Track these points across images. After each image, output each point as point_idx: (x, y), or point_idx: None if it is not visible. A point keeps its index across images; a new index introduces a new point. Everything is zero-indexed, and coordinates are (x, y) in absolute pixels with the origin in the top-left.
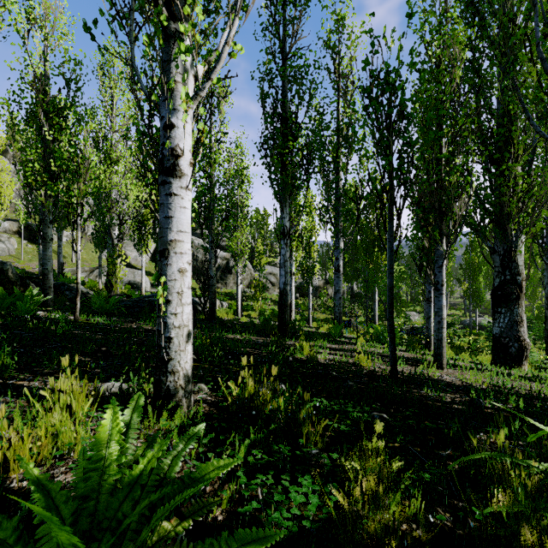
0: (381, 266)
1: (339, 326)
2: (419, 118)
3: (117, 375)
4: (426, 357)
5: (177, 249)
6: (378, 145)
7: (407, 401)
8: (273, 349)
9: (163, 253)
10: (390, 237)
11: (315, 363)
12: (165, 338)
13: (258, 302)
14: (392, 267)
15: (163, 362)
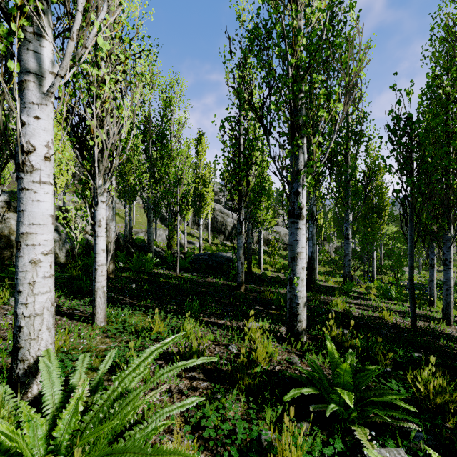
0: (379, 230)
1: (351, 284)
2: (430, 137)
3: (244, 317)
4: (433, 314)
5: (301, 257)
6: (401, 168)
7: (430, 347)
8: (316, 303)
9: (294, 258)
10: (411, 232)
11: (351, 315)
12: (295, 303)
13: (274, 259)
14: (413, 253)
15: (294, 315)
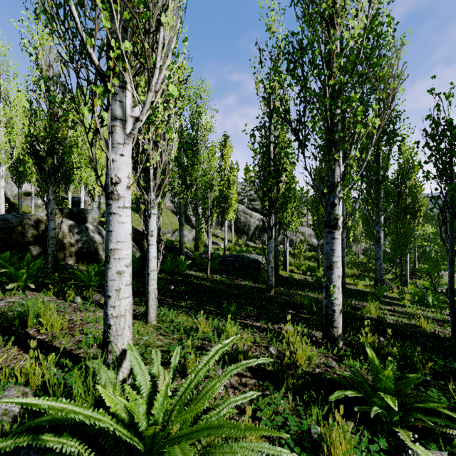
0: (413, 231)
1: (383, 289)
2: None
3: (278, 320)
4: None
5: (337, 265)
6: (440, 174)
7: None
8: (348, 308)
9: (330, 267)
10: (451, 239)
11: (385, 322)
12: (331, 310)
13: (300, 261)
14: (453, 261)
15: (330, 321)
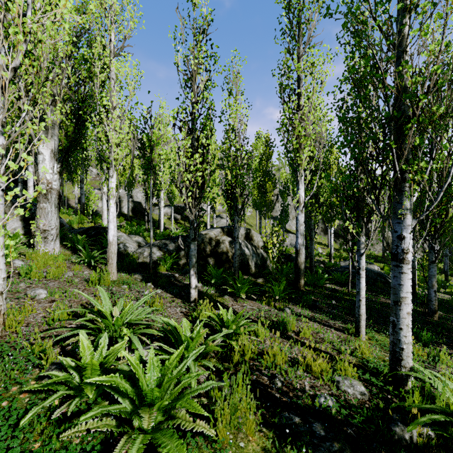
0: None
1: None
2: None
3: None
4: None
5: None
6: None
7: None
8: None
9: None
10: None
11: None
12: None
13: None
14: None
15: None
